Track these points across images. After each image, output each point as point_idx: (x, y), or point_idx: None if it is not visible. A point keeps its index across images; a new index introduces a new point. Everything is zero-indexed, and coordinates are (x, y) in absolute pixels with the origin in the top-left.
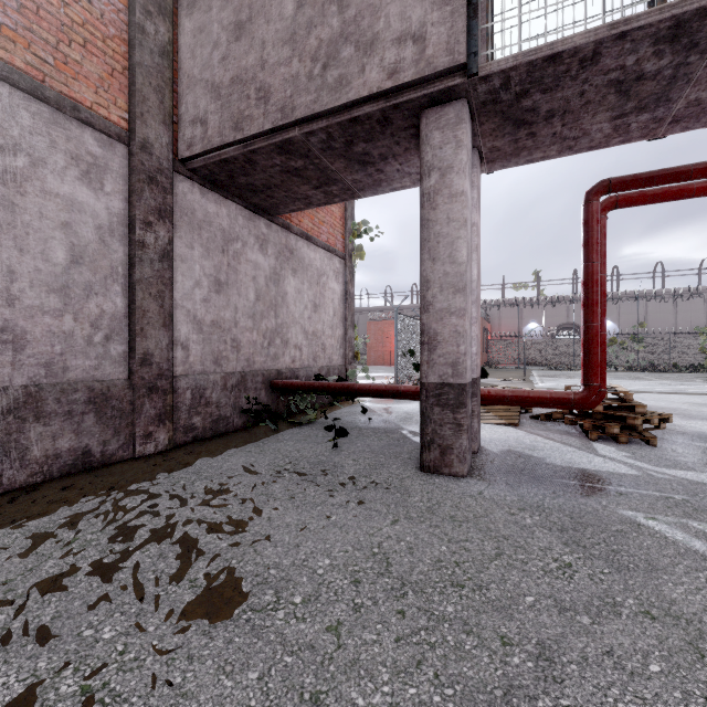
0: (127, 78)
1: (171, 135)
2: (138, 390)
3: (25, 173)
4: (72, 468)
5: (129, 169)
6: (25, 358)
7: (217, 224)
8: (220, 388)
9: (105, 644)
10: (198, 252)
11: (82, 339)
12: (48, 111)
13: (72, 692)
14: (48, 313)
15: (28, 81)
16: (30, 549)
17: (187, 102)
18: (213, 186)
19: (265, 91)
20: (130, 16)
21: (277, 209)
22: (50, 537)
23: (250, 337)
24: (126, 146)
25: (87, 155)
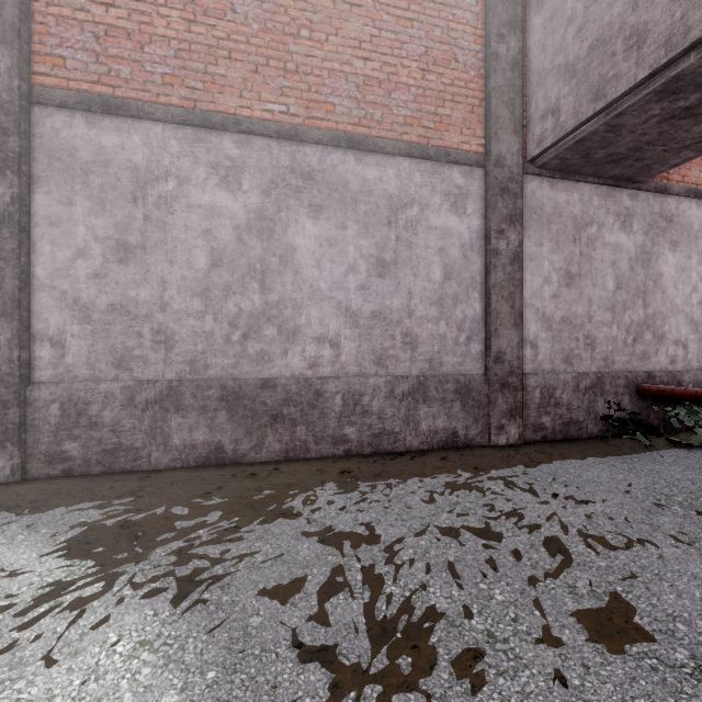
0: (483, 108)
1: (521, 140)
2: (492, 385)
3: (417, 218)
4: (445, 444)
5: (485, 188)
6: (417, 355)
7: (566, 213)
8: (571, 389)
9: (498, 604)
10: (546, 248)
11: (451, 340)
12: (430, 165)
13: (480, 628)
14: (430, 320)
15: (419, 149)
16: (429, 499)
17: (536, 100)
18: (563, 173)
19: (638, 33)
20: (486, 50)
21: (648, 171)
22: (440, 494)
23: (607, 333)
24: (482, 168)
25: (454, 188)
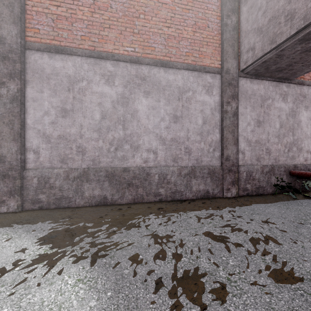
0: (220, 48)
1: (237, 62)
2: (224, 170)
3: (191, 97)
4: (203, 196)
5: (221, 83)
6: (191, 157)
7: (258, 94)
8: (259, 172)
9: (231, 266)
10: (248, 109)
11: (206, 150)
12: (196, 73)
13: (224, 276)
14: (196, 142)
15: (192, 66)
16: (198, 220)
17: (244, 44)
18: (256, 76)
19: (291, 14)
20: (221, 22)
21: (295, 75)
22: (202, 218)
23: (276, 147)
24: (220, 74)
25: (207, 83)
